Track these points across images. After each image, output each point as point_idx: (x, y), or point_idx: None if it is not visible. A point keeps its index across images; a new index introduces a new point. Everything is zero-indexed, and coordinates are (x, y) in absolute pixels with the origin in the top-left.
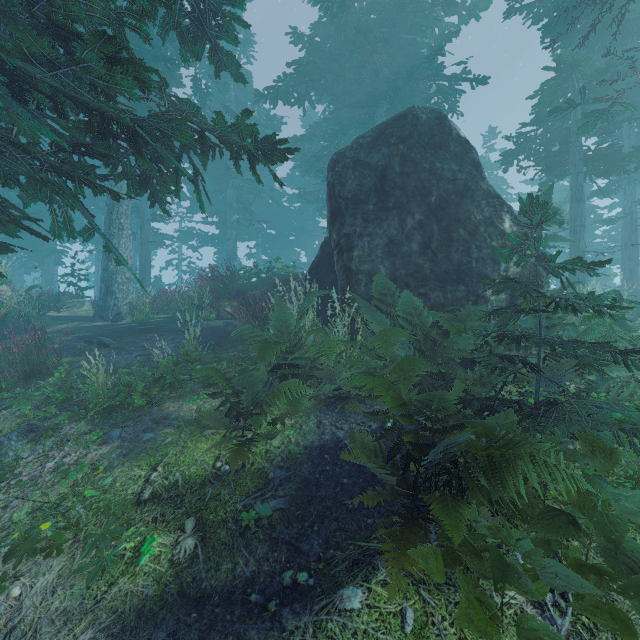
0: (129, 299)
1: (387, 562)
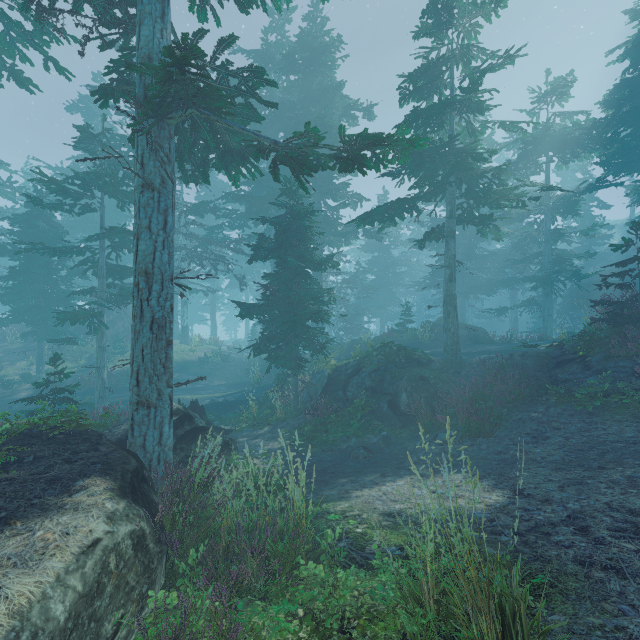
0: None
1: None
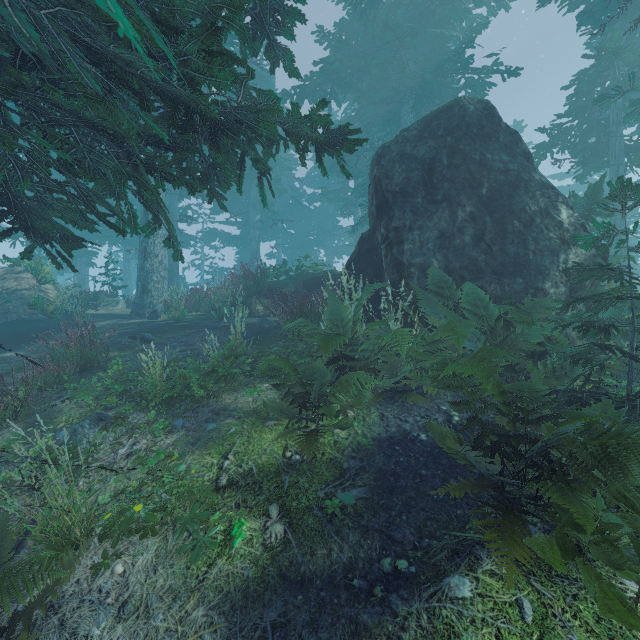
0: (164, 297)
1: (495, 552)
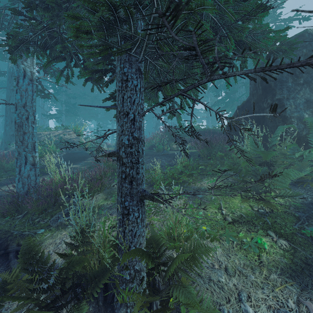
0: None
1: None
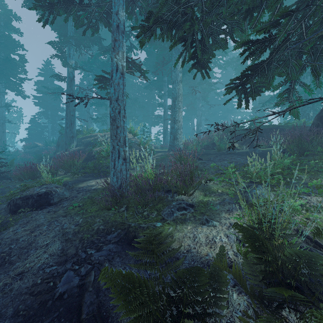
0: (182, 141)
1: None
